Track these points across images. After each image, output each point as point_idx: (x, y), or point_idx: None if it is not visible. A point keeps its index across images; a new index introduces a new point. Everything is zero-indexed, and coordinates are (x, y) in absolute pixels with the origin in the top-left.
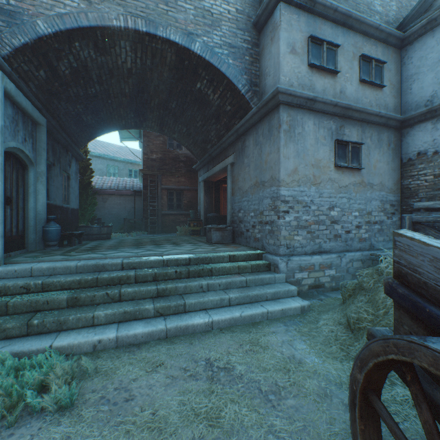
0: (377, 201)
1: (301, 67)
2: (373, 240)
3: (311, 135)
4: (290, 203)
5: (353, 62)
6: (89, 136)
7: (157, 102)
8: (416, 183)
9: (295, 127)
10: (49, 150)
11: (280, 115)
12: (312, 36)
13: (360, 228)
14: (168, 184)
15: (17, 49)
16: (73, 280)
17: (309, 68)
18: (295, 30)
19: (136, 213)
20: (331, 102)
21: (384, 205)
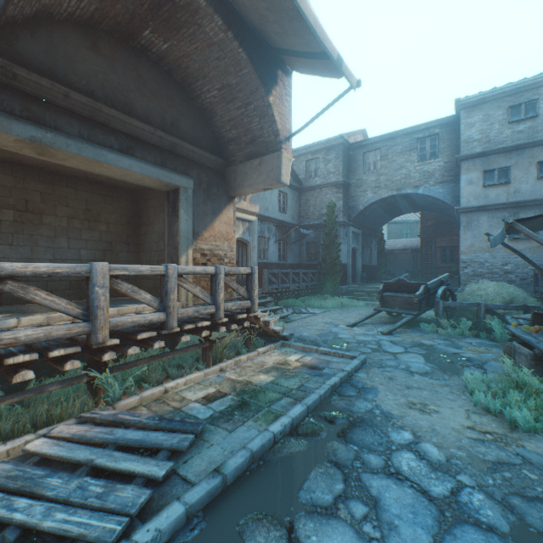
0: None
1: (476, 189)
2: None
3: (484, 224)
4: (467, 263)
5: (528, 169)
6: (381, 225)
7: (414, 204)
8: None
9: (471, 222)
10: (362, 241)
11: (460, 218)
12: (483, 171)
13: None
14: (441, 243)
15: (354, 217)
16: (369, 290)
17: (483, 187)
18: (472, 171)
19: (418, 266)
20: (497, 204)
21: None
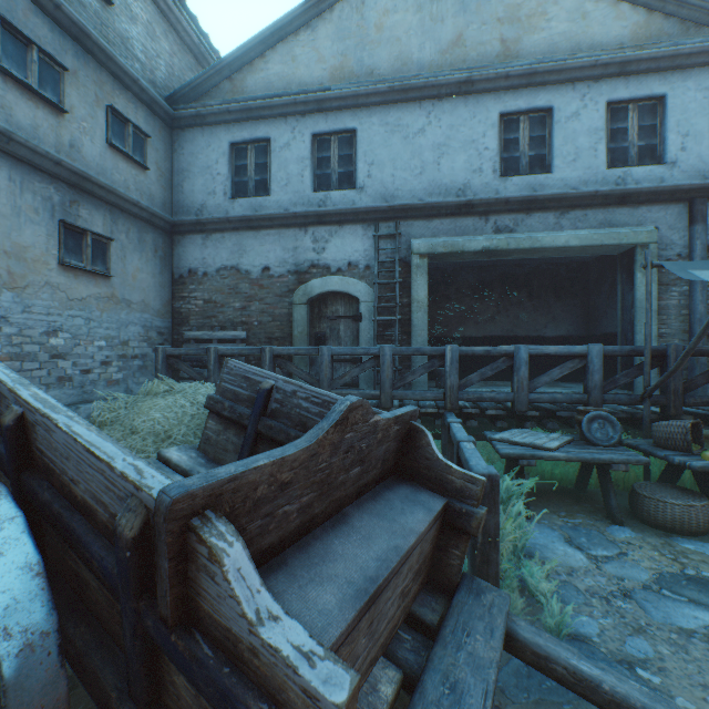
0: (139, 327)
1: None
2: (133, 383)
3: (3, 198)
4: None
5: (97, 110)
6: None
7: None
8: (188, 308)
9: None
10: None
11: None
12: (5, 19)
13: (111, 365)
14: None
15: None
16: None
17: None
18: None
19: None
20: (48, 155)
21: (150, 332)
